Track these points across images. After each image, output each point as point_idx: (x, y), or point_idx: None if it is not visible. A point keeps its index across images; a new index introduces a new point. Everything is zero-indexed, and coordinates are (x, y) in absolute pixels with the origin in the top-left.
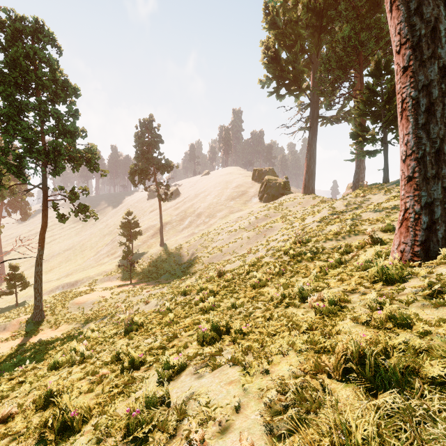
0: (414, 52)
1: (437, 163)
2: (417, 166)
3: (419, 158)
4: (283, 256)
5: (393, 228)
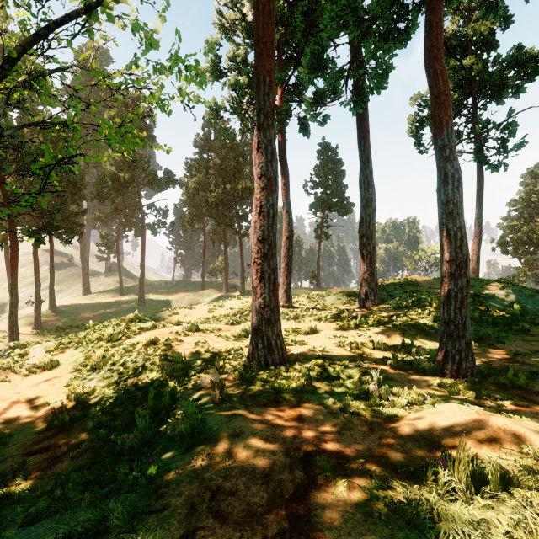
0: (83, 270)
1: (85, 285)
2: (83, 285)
3: (83, 284)
4: (64, 299)
5: (93, 291)
